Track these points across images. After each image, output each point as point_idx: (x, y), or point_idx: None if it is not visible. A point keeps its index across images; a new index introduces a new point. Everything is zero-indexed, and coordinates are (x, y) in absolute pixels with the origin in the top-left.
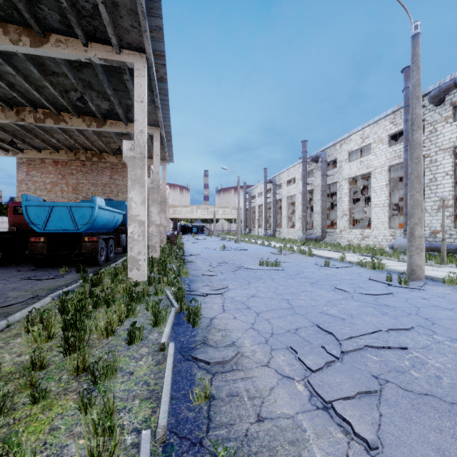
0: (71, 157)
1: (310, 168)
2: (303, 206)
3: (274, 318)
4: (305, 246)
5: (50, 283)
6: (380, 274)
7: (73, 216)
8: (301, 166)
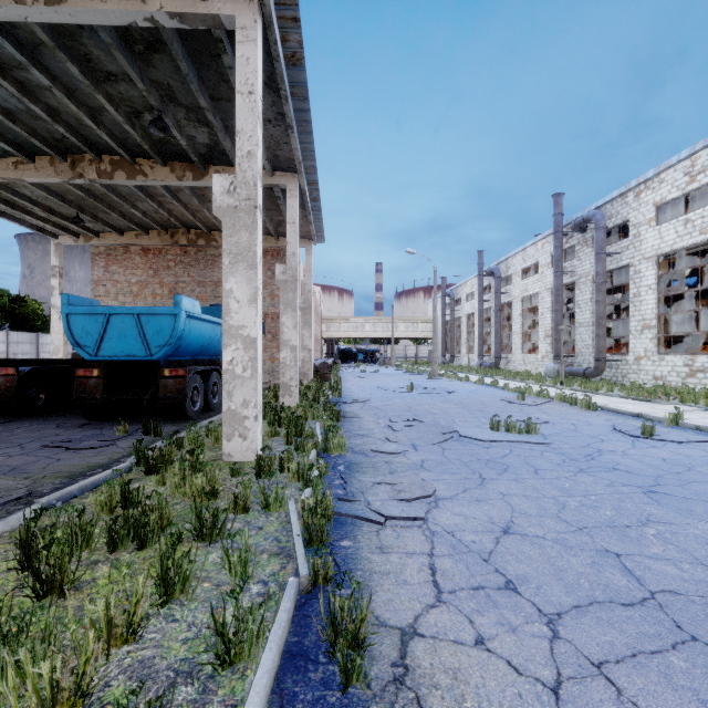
0: (165, 241)
1: (570, 243)
2: (556, 314)
3: (621, 659)
4: (565, 387)
5: (82, 459)
6: None
7: (142, 330)
8: (550, 242)
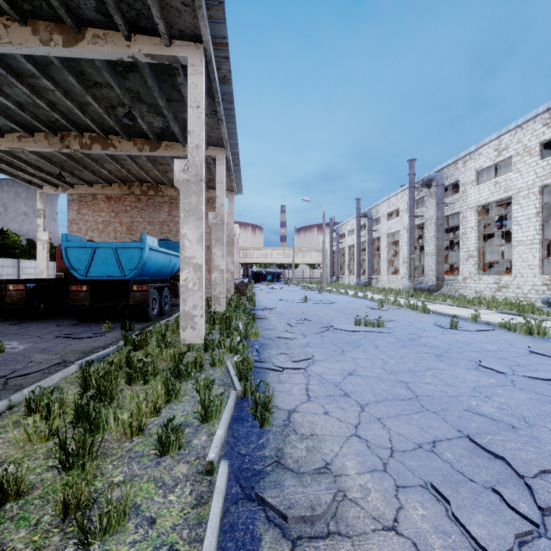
0: (124, 191)
1: (420, 195)
2: (410, 246)
3: (390, 416)
4: (414, 299)
5: (86, 344)
6: (543, 343)
7: (119, 259)
8: (407, 194)
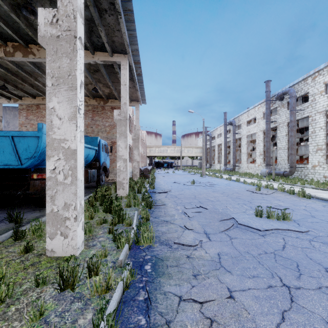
0: None
1: (274, 106)
2: (267, 143)
3: None
4: (276, 182)
5: None
6: None
7: (15, 147)
8: (263, 106)
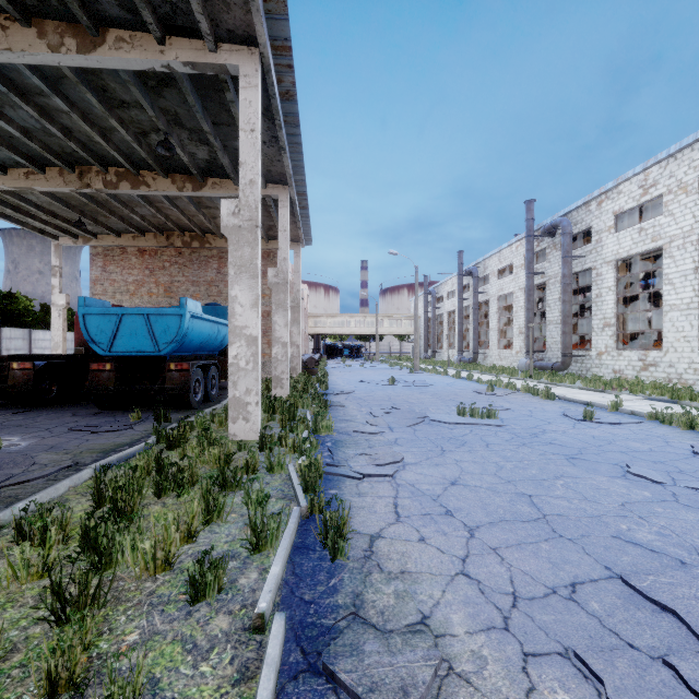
0: (161, 242)
1: (541, 246)
2: (528, 312)
3: (510, 545)
4: (533, 380)
5: (108, 439)
6: None
7: (151, 329)
8: (524, 245)
